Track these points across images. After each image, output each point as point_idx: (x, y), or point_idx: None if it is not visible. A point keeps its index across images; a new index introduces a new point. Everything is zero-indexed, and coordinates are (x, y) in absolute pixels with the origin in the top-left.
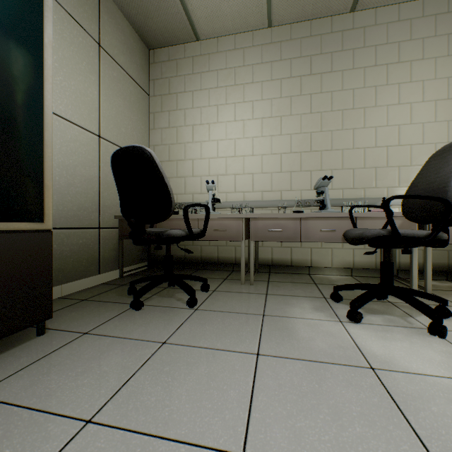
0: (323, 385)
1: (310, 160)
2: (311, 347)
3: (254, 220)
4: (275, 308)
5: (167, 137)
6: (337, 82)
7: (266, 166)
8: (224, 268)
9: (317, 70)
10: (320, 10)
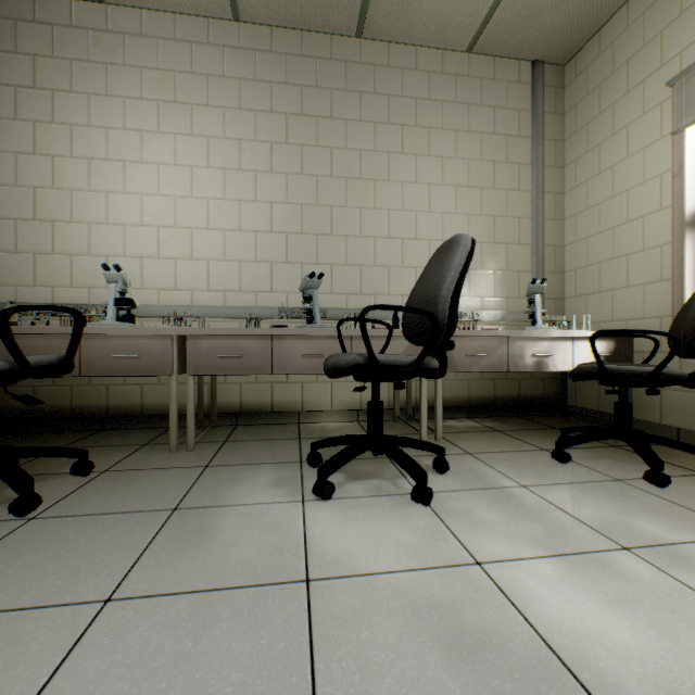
0: (204, 641)
1: (301, 247)
2: (226, 561)
3: (194, 339)
4: (206, 492)
5: (29, 172)
6: (340, 135)
7: (232, 249)
8: (155, 423)
9: (311, 111)
10: (314, 19)
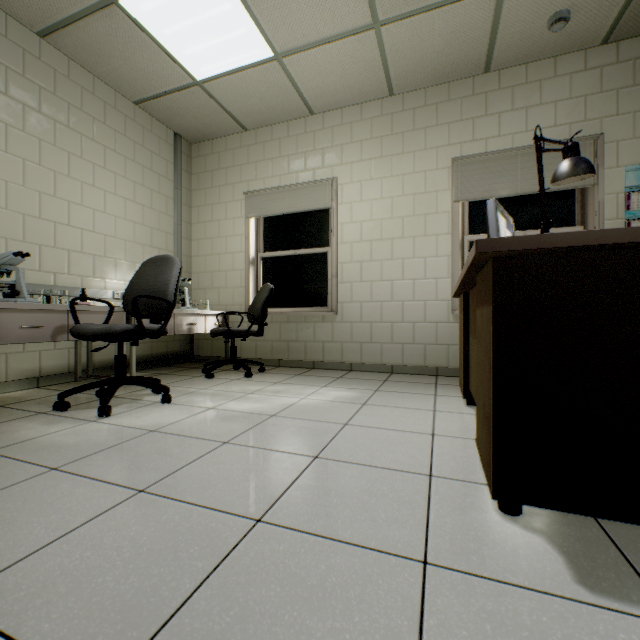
0: (139, 450)
1: None
2: (97, 443)
3: None
4: None
5: None
6: (18, 116)
7: None
8: None
9: None
10: None
